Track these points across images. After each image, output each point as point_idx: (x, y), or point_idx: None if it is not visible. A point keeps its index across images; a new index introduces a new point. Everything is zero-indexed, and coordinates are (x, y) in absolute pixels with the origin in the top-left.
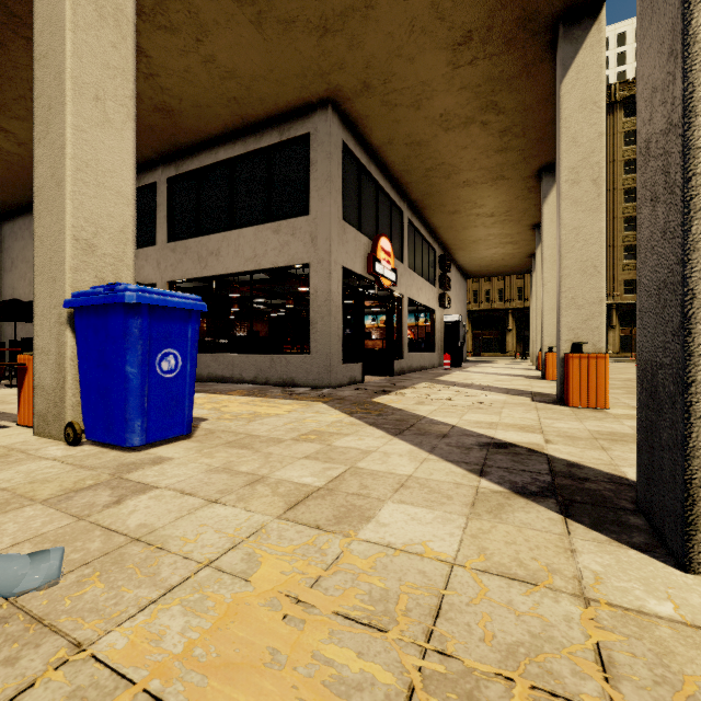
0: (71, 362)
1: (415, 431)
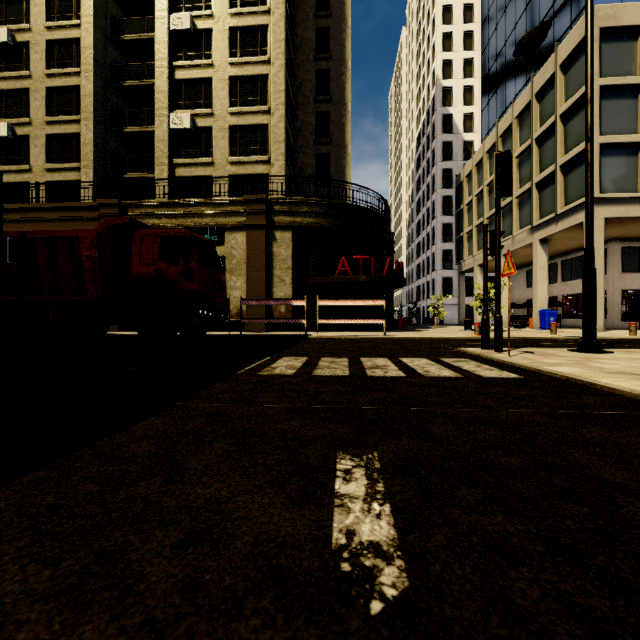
0: (538, 319)
1: None
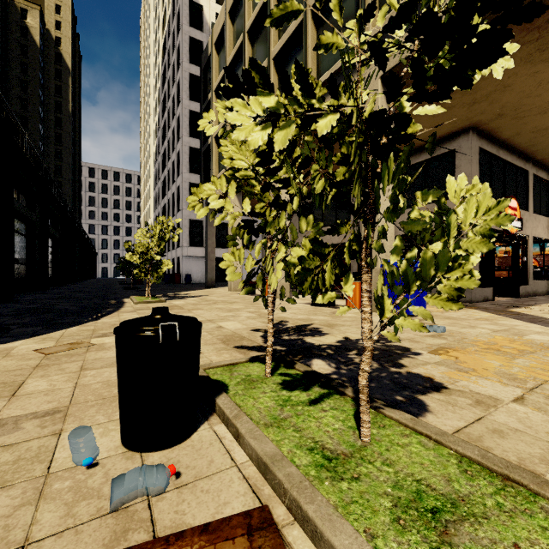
0: None
1: (543, 322)
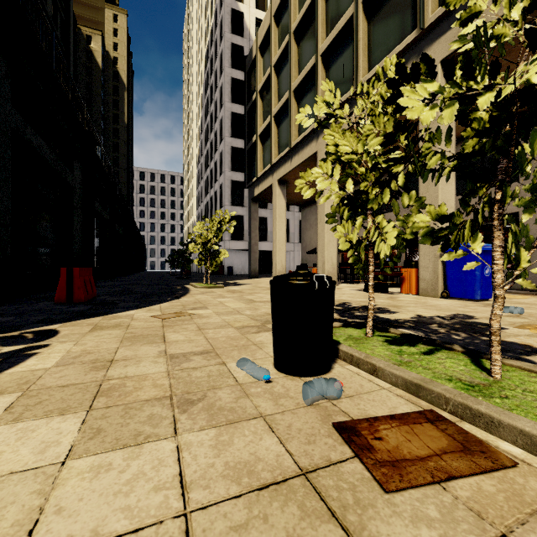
0: (440, 270)
1: None
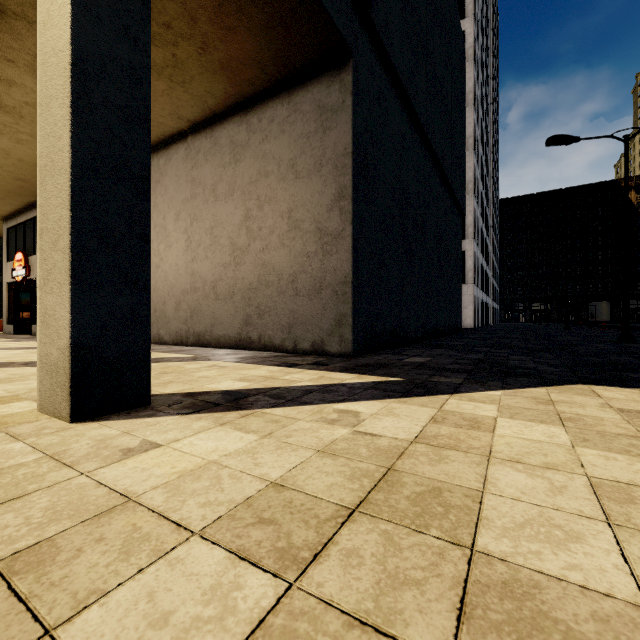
0: None
1: None
